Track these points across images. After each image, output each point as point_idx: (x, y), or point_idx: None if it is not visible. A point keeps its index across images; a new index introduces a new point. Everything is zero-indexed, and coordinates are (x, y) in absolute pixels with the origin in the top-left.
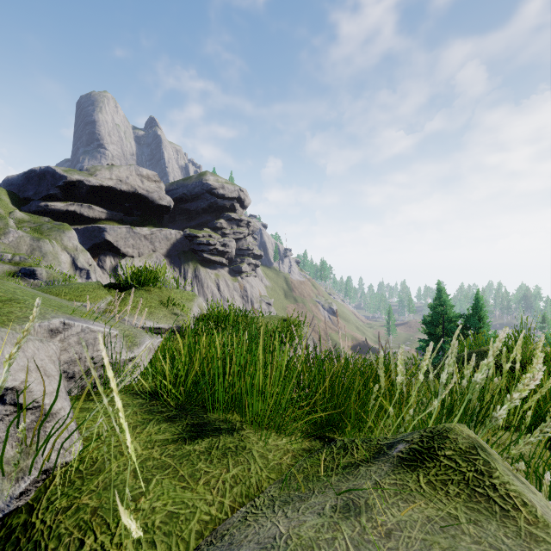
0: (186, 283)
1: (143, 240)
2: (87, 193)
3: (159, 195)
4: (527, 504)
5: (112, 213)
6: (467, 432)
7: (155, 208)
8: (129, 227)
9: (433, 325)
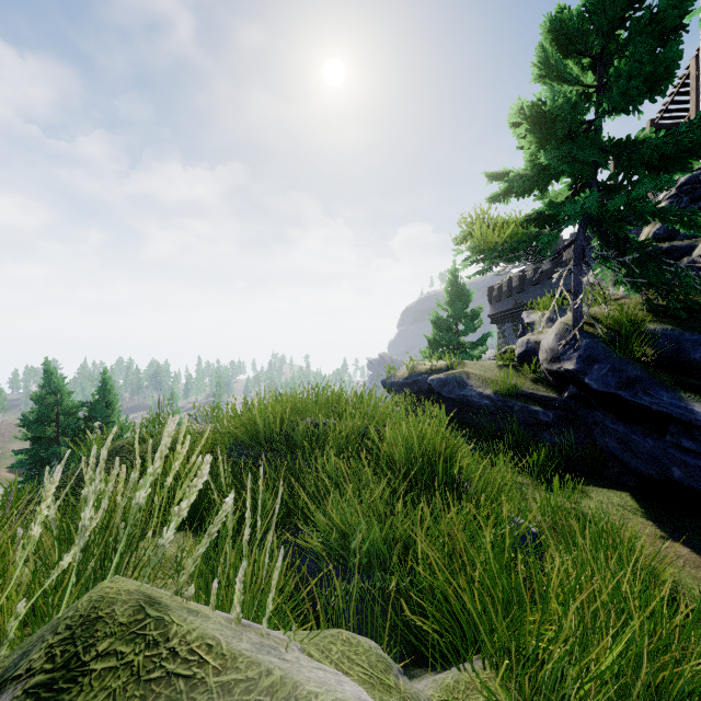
0: None
1: None
2: None
3: None
4: (212, 645)
5: None
6: (125, 588)
7: None
8: None
9: (43, 425)
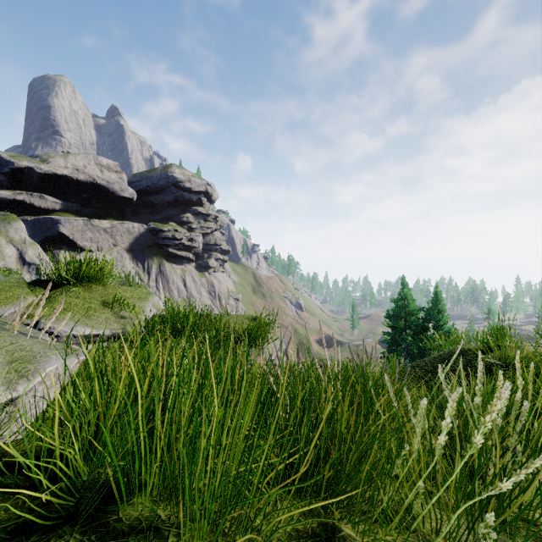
0: (150, 279)
1: (102, 233)
2: (38, 181)
3: (121, 187)
4: None
5: (67, 203)
6: None
7: (116, 200)
8: (87, 219)
9: (397, 319)
